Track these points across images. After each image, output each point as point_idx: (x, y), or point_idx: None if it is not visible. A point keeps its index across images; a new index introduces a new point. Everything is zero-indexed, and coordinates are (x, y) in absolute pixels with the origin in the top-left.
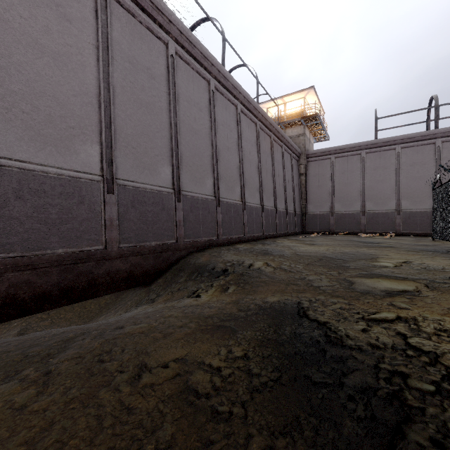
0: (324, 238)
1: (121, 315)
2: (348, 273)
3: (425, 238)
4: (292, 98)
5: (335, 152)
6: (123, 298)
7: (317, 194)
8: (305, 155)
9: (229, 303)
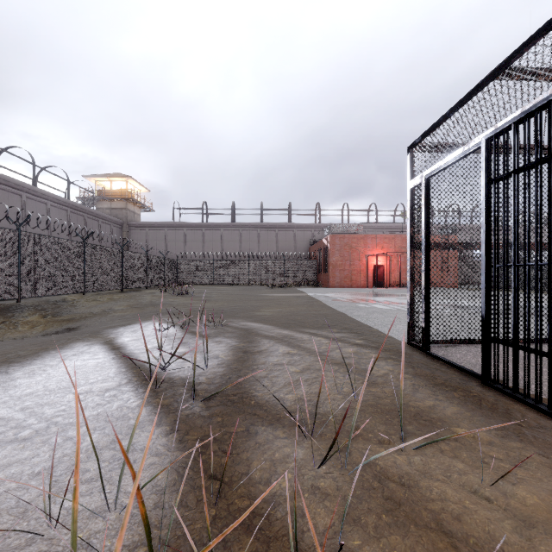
0: None
1: None
2: None
3: None
4: (116, 179)
5: (149, 226)
6: None
7: None
8: (127, 224)
9: None
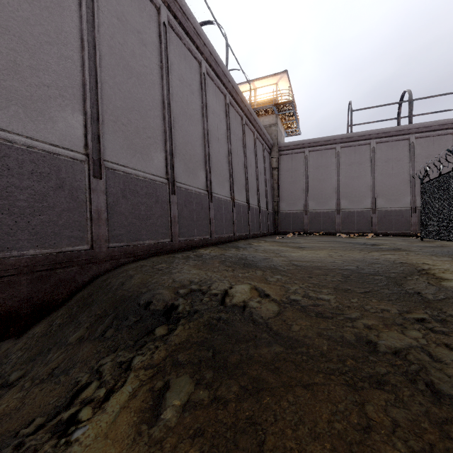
0: (305, 239)
1: None
2: None
3: (405, 237)
4: (263, 83)
5: (309, 145)
6: None
7: (290, 191)
8: (277, 147)
9: None
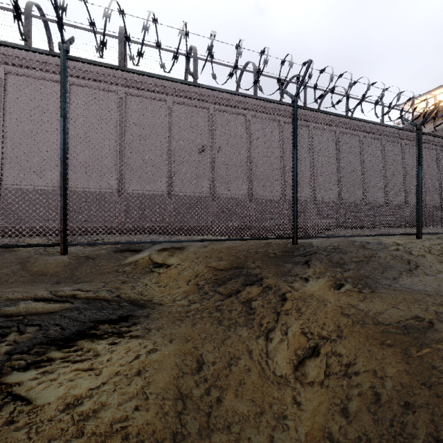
0: None
1: None
2: None
3: None
4: (442, 90)
5: None
6: None
7: None
8: None
9: None
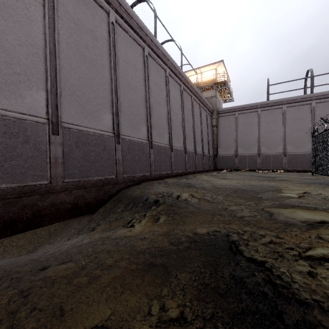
0: (232, 174)
1: (62, 244)
2: (263, 203)
3: (305, 173)
4: (206, 68)
5: (239, 109)
6: (69, 225)
7: (225, 141)
8: (216, 111)
9: (160, 235)
